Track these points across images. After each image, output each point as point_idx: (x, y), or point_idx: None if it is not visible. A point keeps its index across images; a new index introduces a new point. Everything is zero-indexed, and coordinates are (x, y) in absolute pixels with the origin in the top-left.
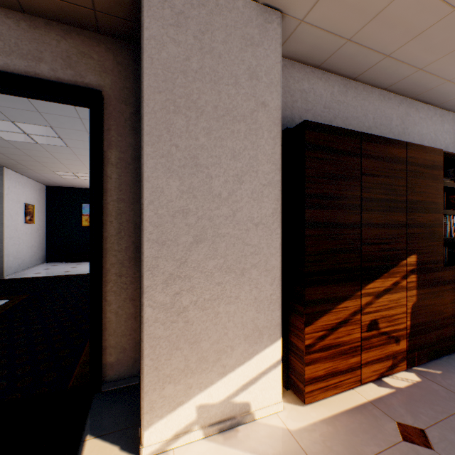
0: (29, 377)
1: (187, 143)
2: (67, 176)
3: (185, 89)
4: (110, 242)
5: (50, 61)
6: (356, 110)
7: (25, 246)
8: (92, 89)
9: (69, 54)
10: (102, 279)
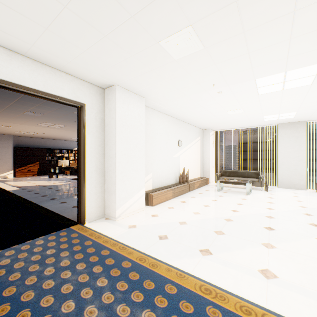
0: None
1: None
2: None
3: None
4: None
5: None
6: (33, 142)
7: None
8: None
9: None
10: None
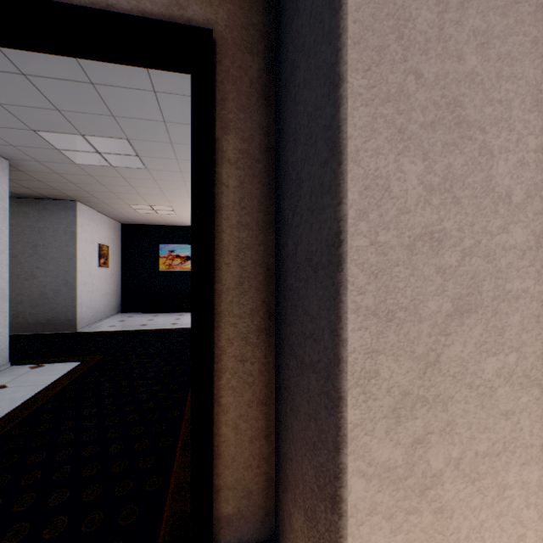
0: (99, 512)
1: (439, 69)
2: (144, 211)
3: None
4: (226, 300)
5: None
6: None
7: (99, 293)
8: (196, 27)
9: None
10: (212, 366)
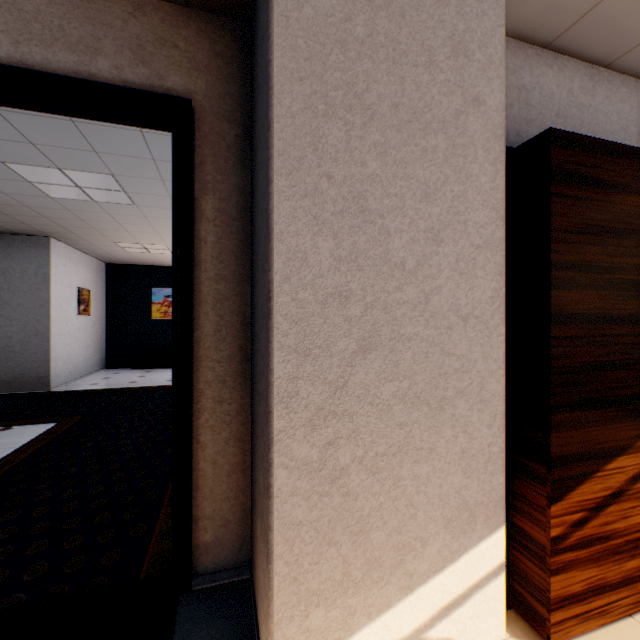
0: (81, 556)
1: (346, 172)
2: (133, 249)
3: (343, 74)
4: (204, 346)
5: (113, 54)
6: (609, 120)
7: (78, 346)
8: (176, 97)
9: (141, 41)
10: (191, 406)
